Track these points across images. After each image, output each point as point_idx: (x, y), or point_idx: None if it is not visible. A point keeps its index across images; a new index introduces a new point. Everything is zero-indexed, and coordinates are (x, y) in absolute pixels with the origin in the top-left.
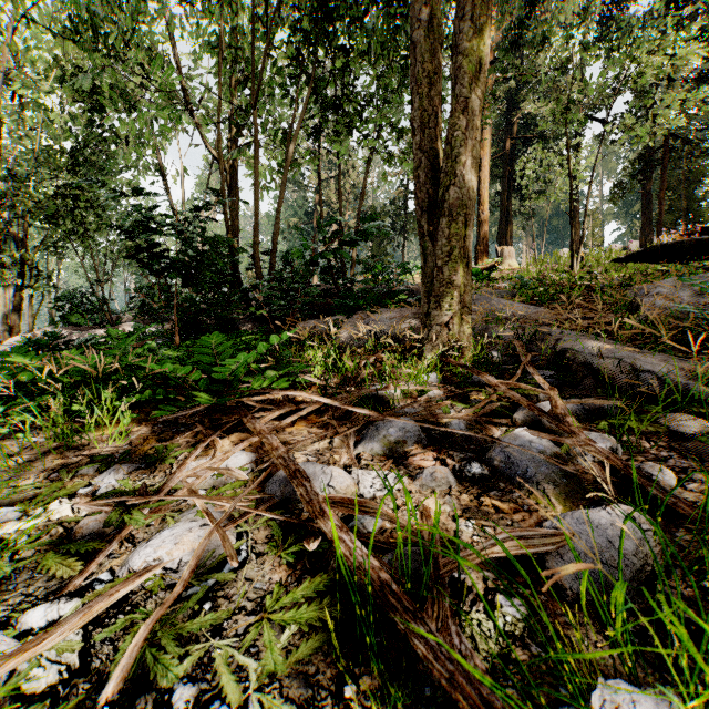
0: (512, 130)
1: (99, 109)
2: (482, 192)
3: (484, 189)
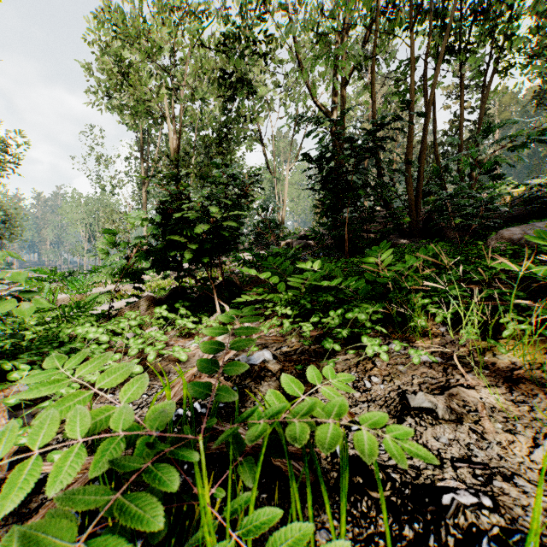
0: None
1: (230, 99)
2: None
3: None
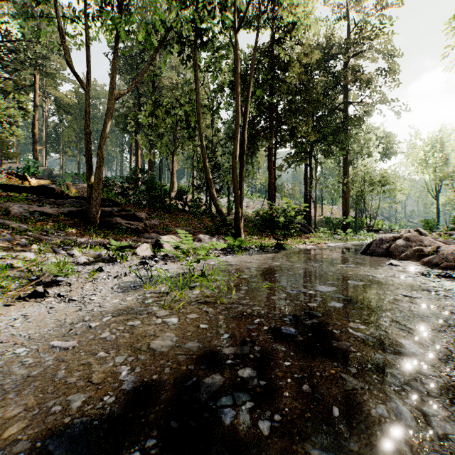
0: None
1: None
2: None
3: None
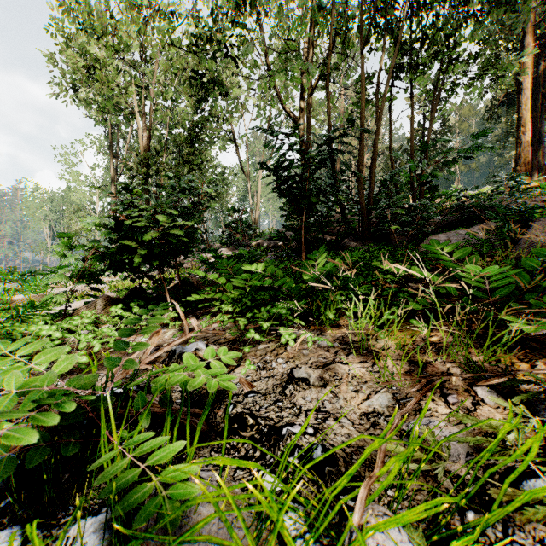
0: (543, 52)
1: (202, 99)
2: (522, 113)
3: (525, 111)
